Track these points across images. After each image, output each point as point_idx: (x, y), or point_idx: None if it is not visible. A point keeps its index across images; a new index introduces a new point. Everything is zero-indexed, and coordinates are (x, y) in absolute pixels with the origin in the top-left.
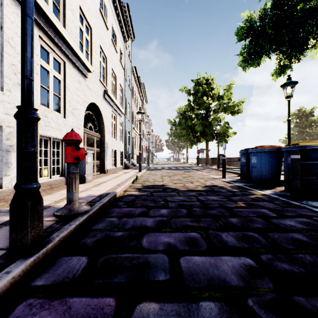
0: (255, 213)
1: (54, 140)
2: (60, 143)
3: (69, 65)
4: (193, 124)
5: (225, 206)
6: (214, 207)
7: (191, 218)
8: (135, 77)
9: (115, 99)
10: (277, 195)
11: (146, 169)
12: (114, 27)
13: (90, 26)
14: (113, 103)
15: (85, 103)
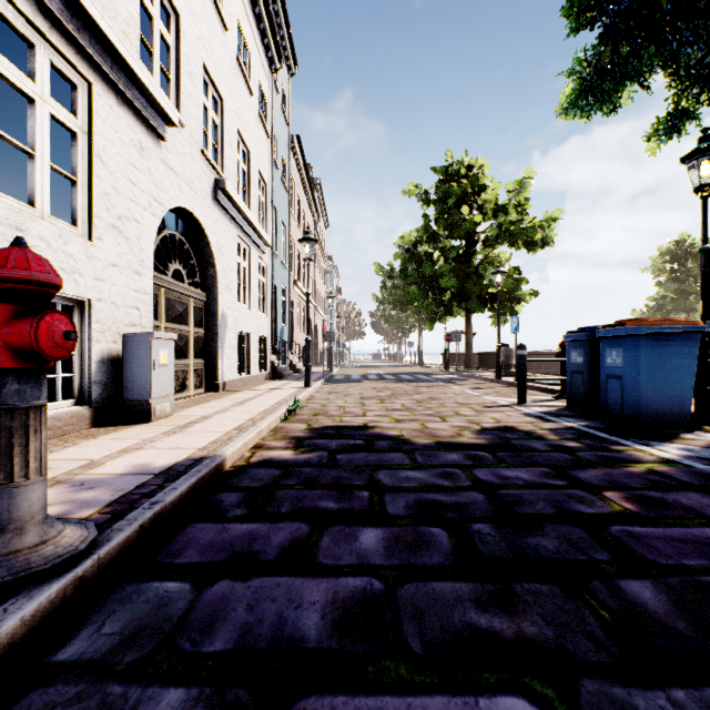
0: (701, 553)
1: (56, 301)
2: (77, 311)
3: (106, 96)
4: (435, 274)
5: (574, 512)
6: (541, 517)
7: (475, 584)
8: (299, 162)
9: (246, 206)
10: (707, 461)
11: (325, 380)
12: (243, 29)
13: (173, 7)
14: (240, 216)
15: (159, 207)
